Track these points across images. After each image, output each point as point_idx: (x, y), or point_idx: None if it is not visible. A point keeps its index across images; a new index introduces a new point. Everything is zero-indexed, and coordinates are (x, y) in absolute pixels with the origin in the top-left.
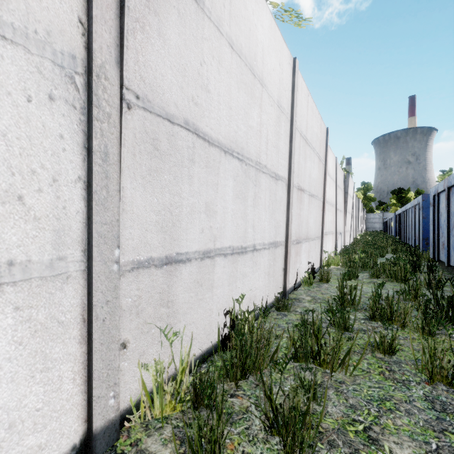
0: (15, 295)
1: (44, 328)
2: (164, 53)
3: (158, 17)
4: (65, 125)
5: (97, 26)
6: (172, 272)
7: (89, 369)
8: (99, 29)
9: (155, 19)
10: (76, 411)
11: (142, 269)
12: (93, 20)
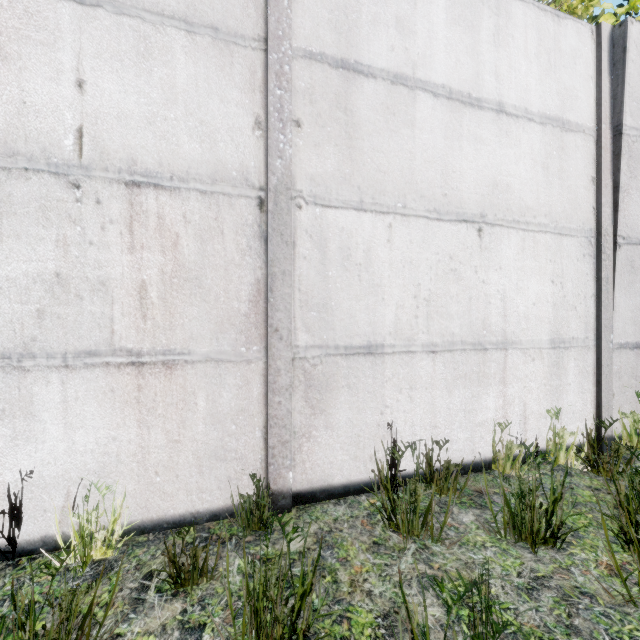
0: (574, 353)
1: (581, 372)
2: (639, 199)
3: (636, 178)
4: (588, 267)
5: (603, 207)
6: (639, 355)
7: (598, 401)
8: (604, 208)
9: (634, 181)
10: (591, 421)
11: (622, 349)
12: (602, 205)
